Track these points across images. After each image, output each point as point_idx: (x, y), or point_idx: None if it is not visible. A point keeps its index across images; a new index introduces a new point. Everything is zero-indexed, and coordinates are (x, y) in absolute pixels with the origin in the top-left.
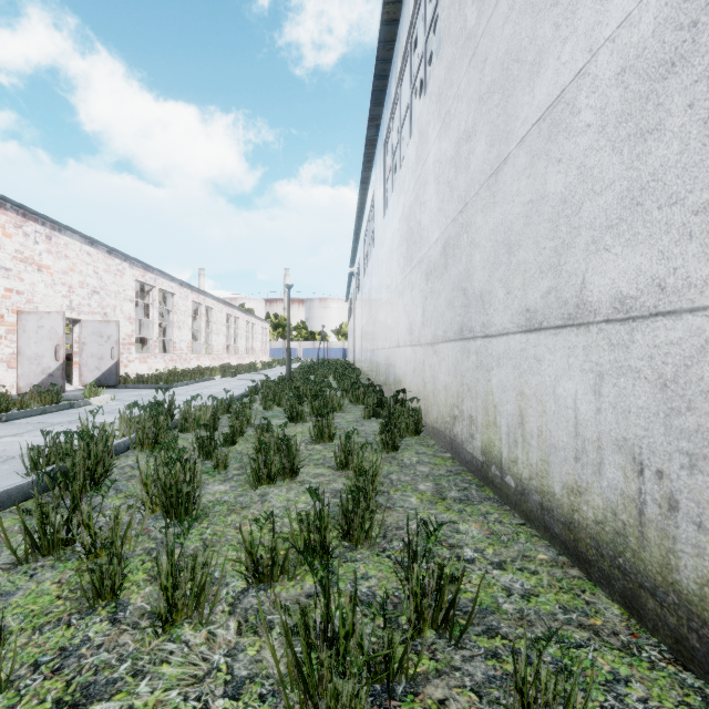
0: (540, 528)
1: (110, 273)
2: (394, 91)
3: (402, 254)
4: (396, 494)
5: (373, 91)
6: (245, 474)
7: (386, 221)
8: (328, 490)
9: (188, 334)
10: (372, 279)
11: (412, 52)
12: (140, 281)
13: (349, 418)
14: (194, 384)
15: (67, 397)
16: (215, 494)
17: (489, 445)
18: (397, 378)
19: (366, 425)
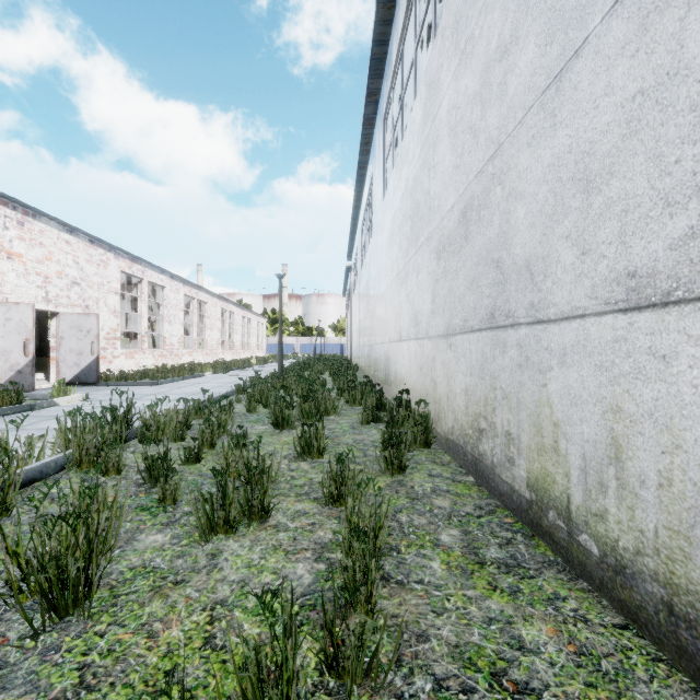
0: (664, 646)
1: (92, 263)
2: (396, 54)
3: (405, 234)
4: (409, 553)
5: (372, 60)
6: (199, 512)
7: (385, 202)
8: (310, 544)
9: (180, 328)
10: (370, 270)
11: (417, 1)
12: (126, 273)
13: (344, 423)
14: (181, 381)
15: (34, 396)
16: (144, 553)
17: (543, 480)
18: (398, 376)
19: (364, 433)
